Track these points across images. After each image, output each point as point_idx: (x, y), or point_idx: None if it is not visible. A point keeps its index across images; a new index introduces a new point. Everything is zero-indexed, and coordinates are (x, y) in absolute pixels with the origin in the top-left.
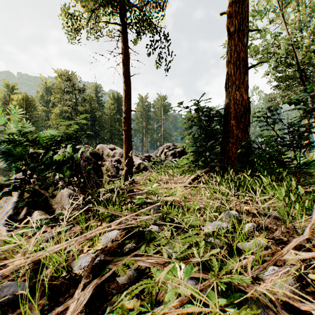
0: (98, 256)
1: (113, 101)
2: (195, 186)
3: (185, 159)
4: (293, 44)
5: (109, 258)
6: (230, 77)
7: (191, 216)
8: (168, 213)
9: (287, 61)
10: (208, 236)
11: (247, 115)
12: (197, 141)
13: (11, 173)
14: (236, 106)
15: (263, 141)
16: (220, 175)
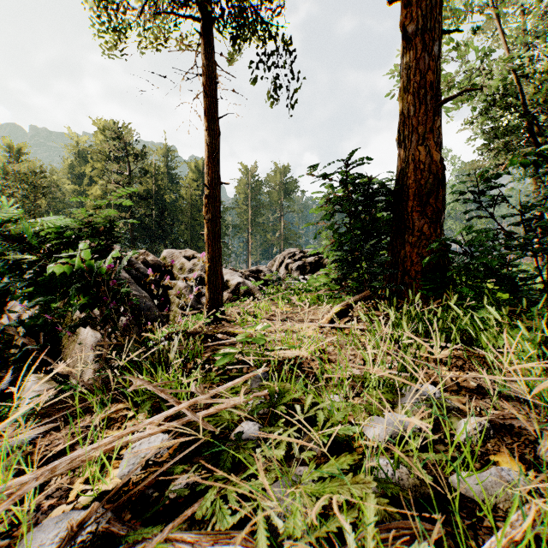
0: (82, 528)
1: (197, 174)
2: (341, 327)
3: (322, 276)
4: (516, 69)
5: (119, 528)
6: (406, 119)
7: (334, 396)
8: (283, 393)
9: (505, 100)
10: (377, 450)
11: (441, 191)
12: (345, 242)
13: None
14: (419, 174)
15: (478, 238)
16: (389, 305)
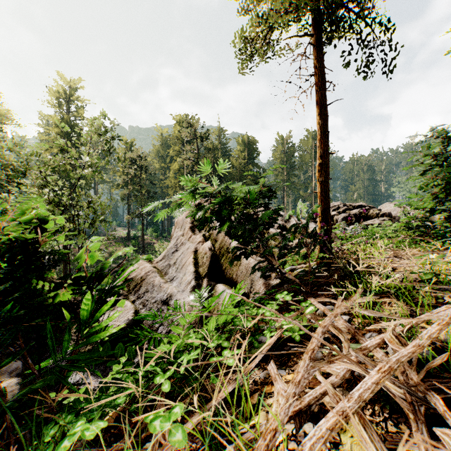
0: None
1: (243, 147)
2: None
3: (401, 224)
4: None
5: None
6: None
7: None
8: None
9: None
10: None
11: None
12: (450, 193)
13: (129, 242)
14: None
15: None
16: None
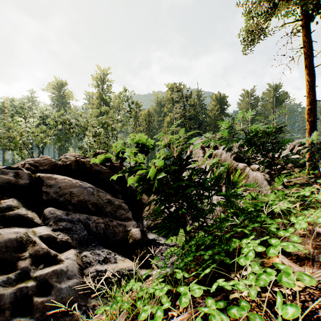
0: None
1: (216, 102)
2: None
3: None
4: None
5: None
6: None
7: None
8: None
9: None
10: None
11: None
12: None
13: None
14: None
15: None
16: None
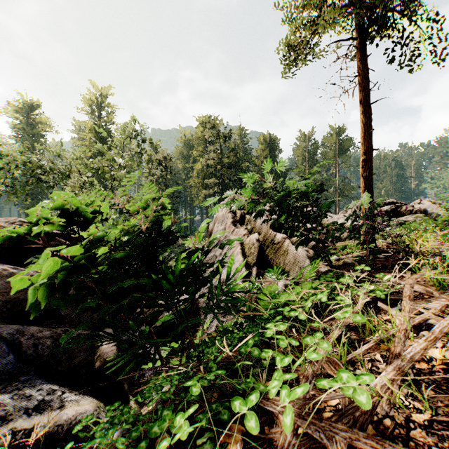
0: None
1: (264, 145)
2: None
3: (444, 218)
4: None
5: None
6: None
7: None
8: None
9: None
10: None
11: None
12: None
13: None
14: None
15: None
16: None
